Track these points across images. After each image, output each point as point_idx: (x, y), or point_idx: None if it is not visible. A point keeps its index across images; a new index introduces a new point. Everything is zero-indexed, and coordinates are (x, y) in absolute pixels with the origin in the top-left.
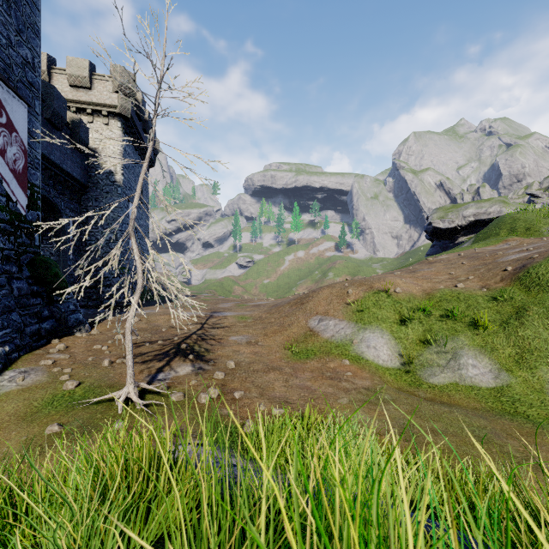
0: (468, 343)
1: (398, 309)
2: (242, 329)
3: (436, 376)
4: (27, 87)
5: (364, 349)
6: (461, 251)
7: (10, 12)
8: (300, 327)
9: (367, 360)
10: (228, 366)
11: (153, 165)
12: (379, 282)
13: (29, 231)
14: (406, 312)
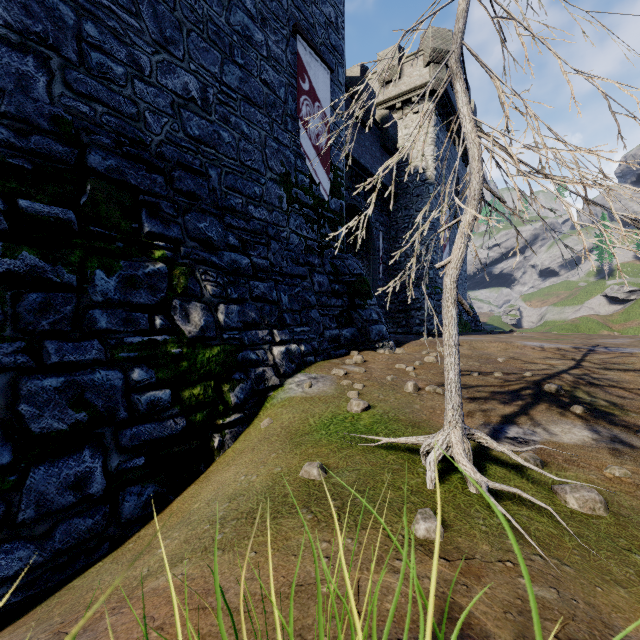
0: None
1: None
2: None
3: None
4: (330, 52)
5: None
6: None
7: None
8: None
9: None
10: None
11: None
12: None
13: (332, 222)
14: None
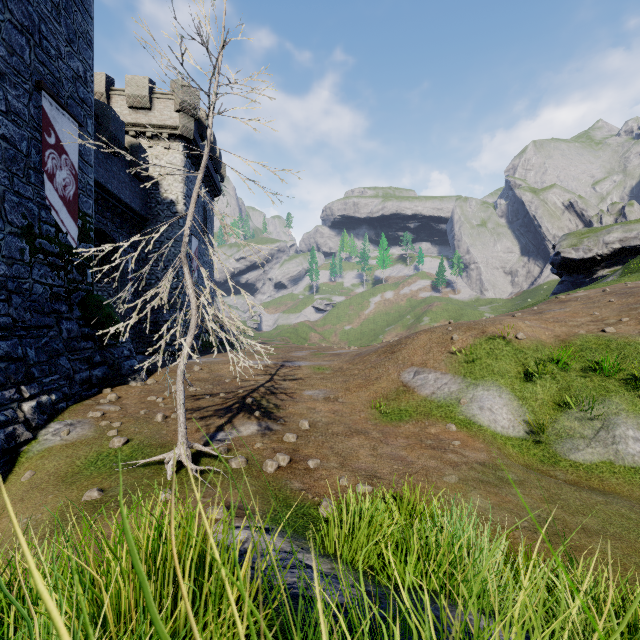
0: (626, 408)
1: (521, 360)
2: (318, 382)
3: (579, 450)
4: (78, 105)
5: (476, 411)
6: (606, 287)
7: (60, 20)
8: (391, 381)
9: (480, 426)
10: (301, 427)
11: (218, 194)
12: (494, 326)
13: (81, 266)
14: (532, 364)
